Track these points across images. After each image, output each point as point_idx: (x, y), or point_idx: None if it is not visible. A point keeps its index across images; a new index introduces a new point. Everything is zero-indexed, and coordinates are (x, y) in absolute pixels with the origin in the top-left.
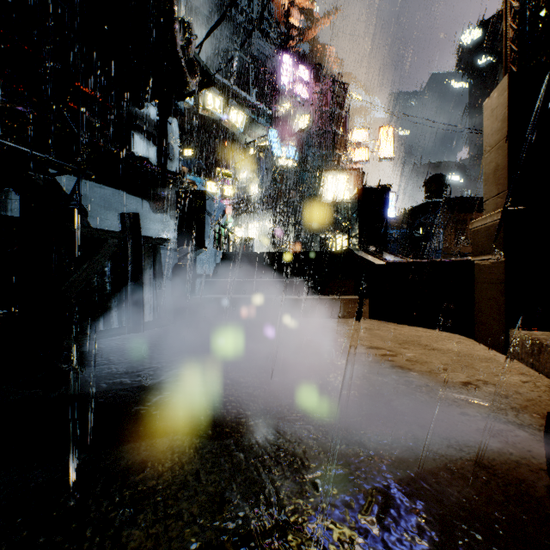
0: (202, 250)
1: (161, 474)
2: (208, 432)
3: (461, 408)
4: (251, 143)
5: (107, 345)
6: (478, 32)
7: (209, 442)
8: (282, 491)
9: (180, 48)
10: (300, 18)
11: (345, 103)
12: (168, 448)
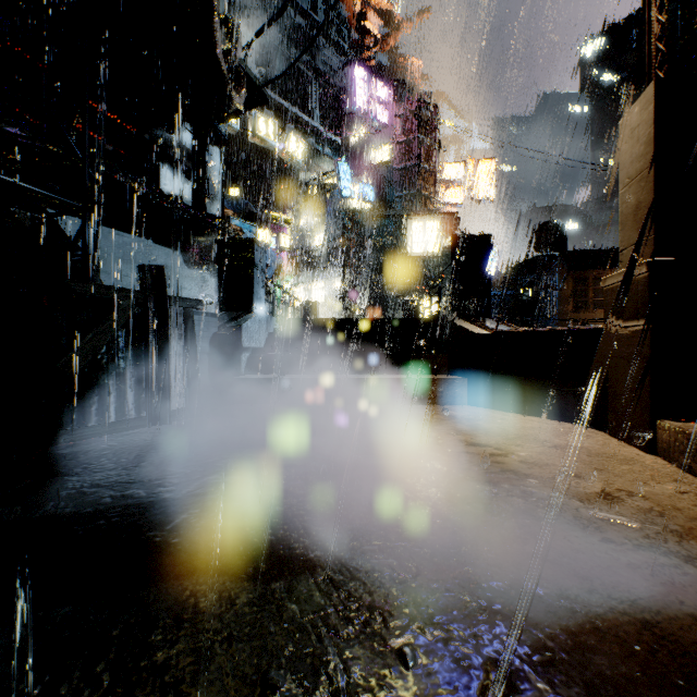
0: (250, 316)
1: (176, 641)
2: (248, 571)
3: (601, 532)
4: (315, 180)
5: (120, 442)
6: (601, 42)
7: (249, 586)
8: (354, 667)
9: (221, 52)
10: (377, 22)
11: (434, 130)
12: (190, 596)
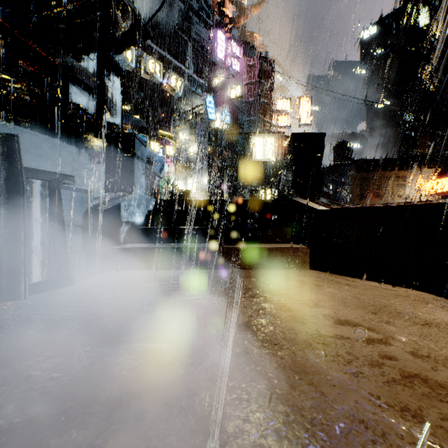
0: (130, 196)
1: None
2: None
3: None
4: (190, 111)
5: None
6: (374, 28)
7: None
8: None
9: None
10: (231, 9)
11: (270, 76)
12: None
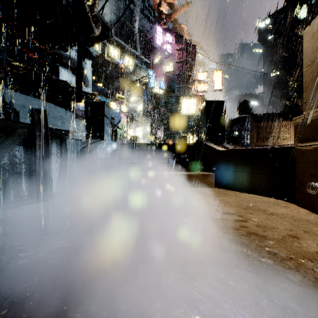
0: (102, 141)
1: None
2: None
3: None
4: (137, 80)
5: (15, 214)
6: (268, 20)
7: None
8: None
9: (86, 4)
10: (166, 8)
11: (193, 56)
12: None
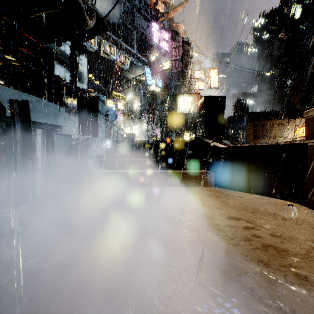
0: (95, 138)
1: None
2: None
3: None
4: (134, 78)
5: None
6: (263, 20)
7: None
8: None
9: None
10: (163, 7)
11: (190, 54)
12: None
